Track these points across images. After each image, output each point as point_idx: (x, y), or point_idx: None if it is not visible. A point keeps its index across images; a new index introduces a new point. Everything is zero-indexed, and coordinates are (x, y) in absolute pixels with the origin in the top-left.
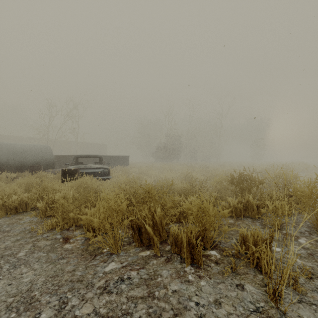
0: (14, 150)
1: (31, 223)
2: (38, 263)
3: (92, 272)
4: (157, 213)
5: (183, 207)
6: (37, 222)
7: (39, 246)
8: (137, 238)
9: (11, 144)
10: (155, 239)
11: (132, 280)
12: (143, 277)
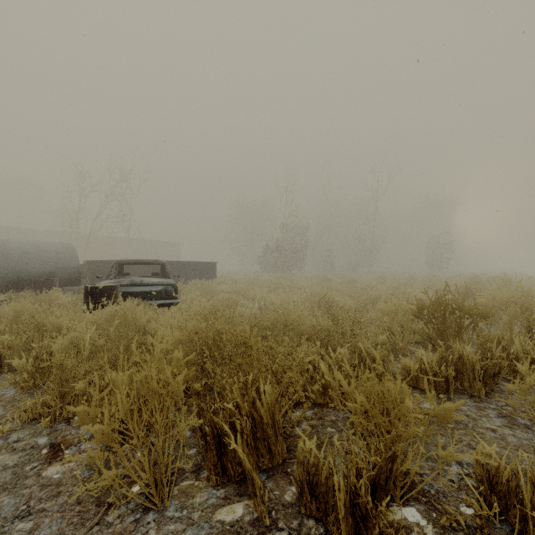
0: (6, 252)
1: None
2: None
3: None
4: (264, 399)
5: (320, 371)
6: (11, 400)
7: None
8: (213, 461)
9: (0, 240)
10: (258, 482)
11: None
12: None
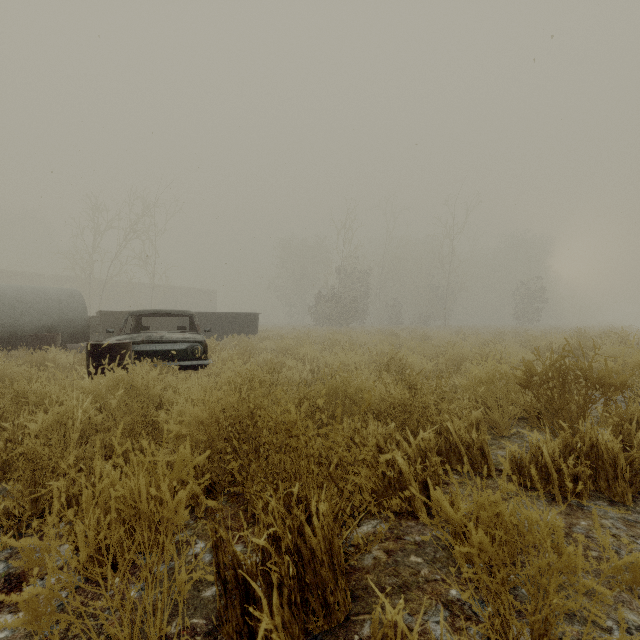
0: None
1: None
2: None
3: None
4: (316, 524)
5: (396, 466)
6: None
7: None
8: (236, 625)
9: None
10: None
11: None
12: None
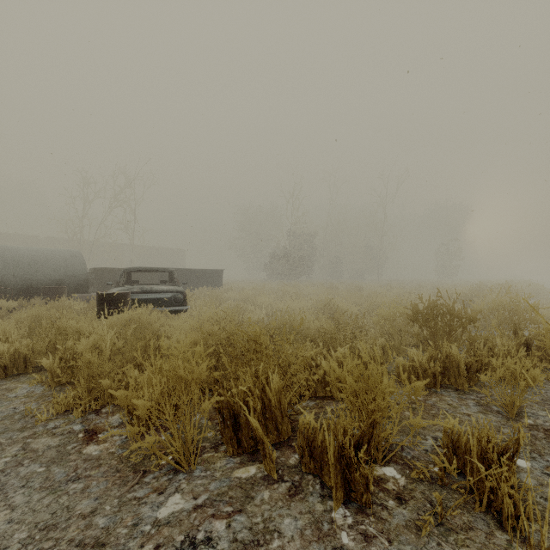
0: (16, 260)
1: (29, 398)
2: (23, 490)
3: (129, 518)
4: (272, 385)
5: (322, 368)
6: (41, 396)
7: (34, 449)
8: (230, 436)
9: (10, 248)
10: (268, 444)
11: (214, 547)
12: (239, 537)
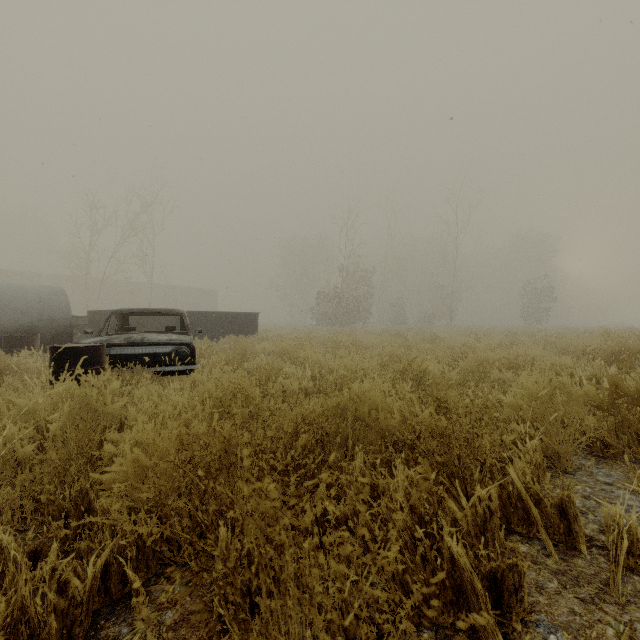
0: None
1: None
2: None
3: None
4: None
5: (444, 550)
6: None
7: None
8: None
9: None
10: None
11: None
12: None
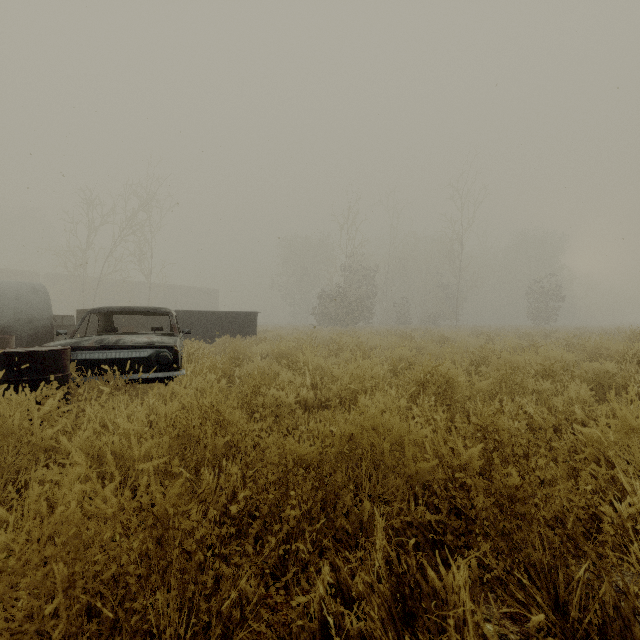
0: None
1: None
2: None
3: None
4: None
5: None
6: None
7: None
8: None
9: None
10: None
11: None
12: None
